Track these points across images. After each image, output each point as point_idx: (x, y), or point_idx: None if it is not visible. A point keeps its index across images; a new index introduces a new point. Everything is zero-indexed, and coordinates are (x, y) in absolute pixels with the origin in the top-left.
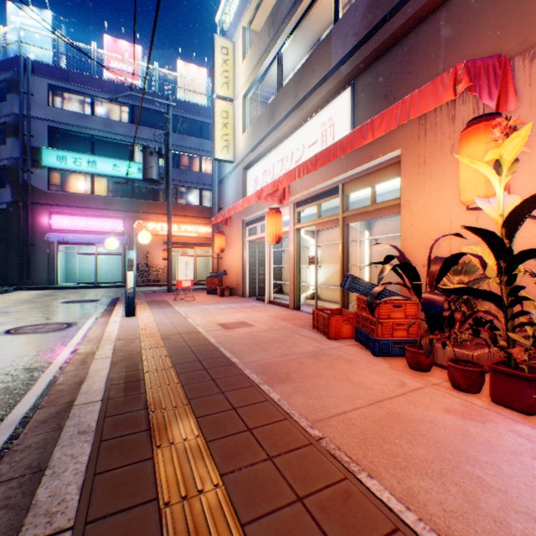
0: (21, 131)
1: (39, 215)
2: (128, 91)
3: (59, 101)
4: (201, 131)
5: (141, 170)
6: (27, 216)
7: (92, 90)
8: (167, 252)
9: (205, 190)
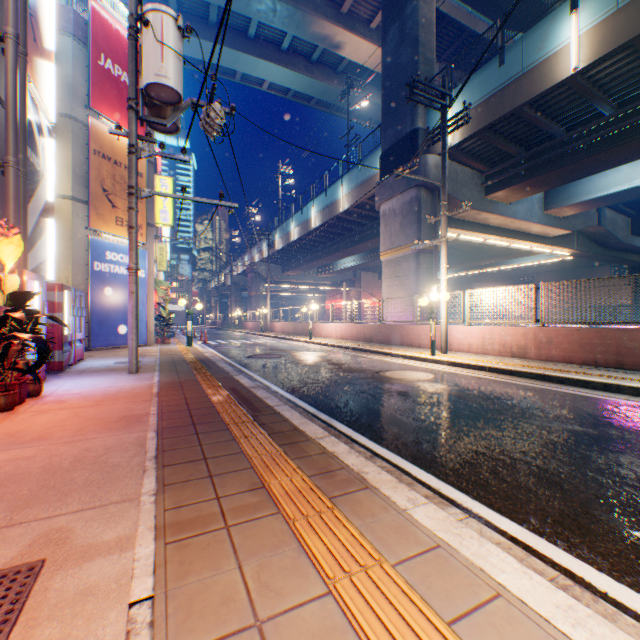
0: None
1: None
2: None
3: None
4: None
5: None
6: None
7: None
8: None
9: None
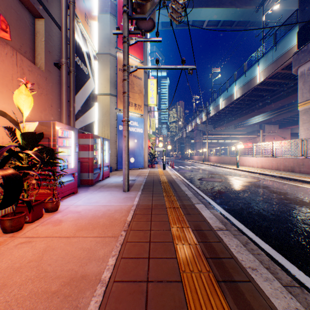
0: None
1: None
2: None
3: None
4: None
5: None
6: None
7: None
8: None
9: None
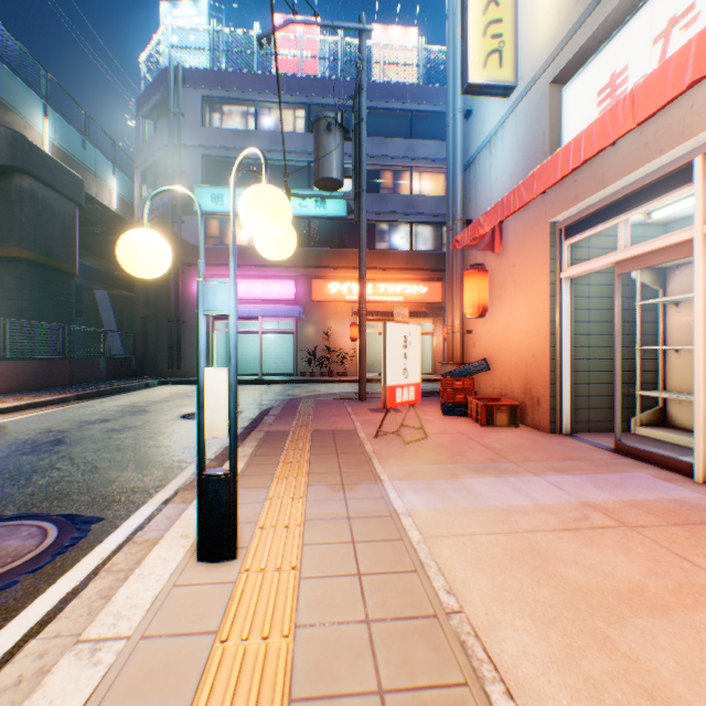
0: (170, 167)
1: (191, 280)
2: (301, 85)
3: (215, 120)
4: (409, 126)
5: (318, 202)
6: (177, 282)
7: (254, 94)
8: (356, 328)
9: (415, 224)
